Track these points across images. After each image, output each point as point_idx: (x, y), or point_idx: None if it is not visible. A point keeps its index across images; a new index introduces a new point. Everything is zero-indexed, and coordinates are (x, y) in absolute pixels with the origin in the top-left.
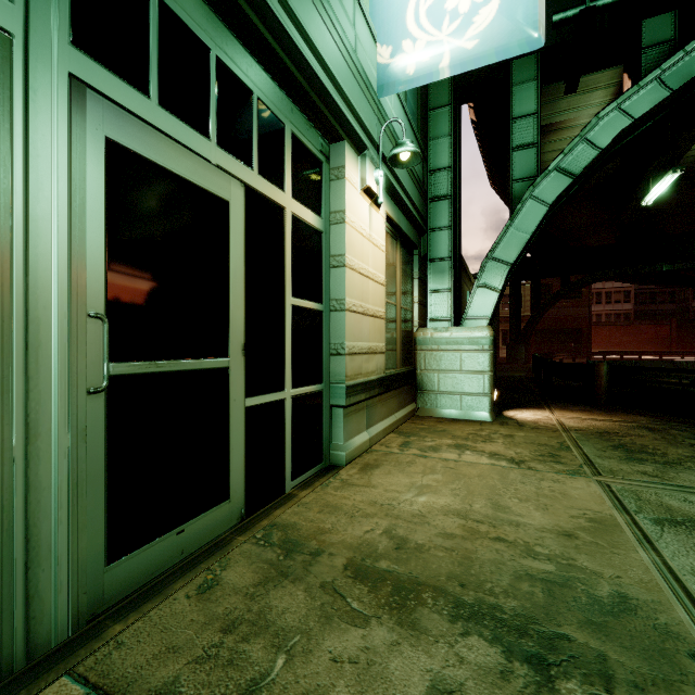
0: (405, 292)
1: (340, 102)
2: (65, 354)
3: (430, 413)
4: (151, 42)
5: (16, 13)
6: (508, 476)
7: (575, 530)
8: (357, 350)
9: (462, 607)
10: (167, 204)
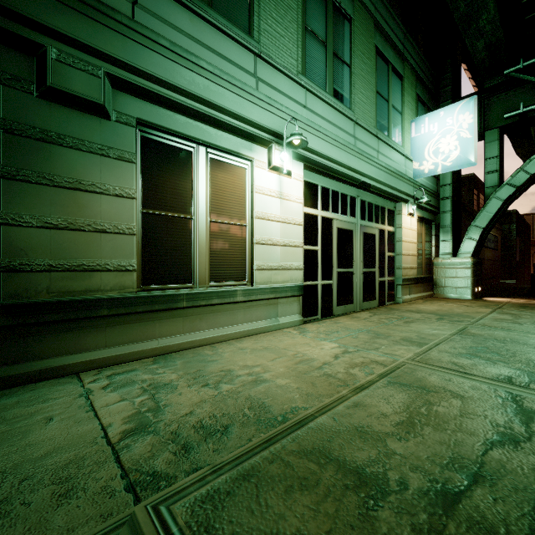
0: (427, 243)
1: (401, 195)
2: (359, 267)
3: (440, 296)
4: (366, 211)
5: (356, 220)
6: (460, 307)
7: (469, 312)
8: (406, 267)
9: (430, 314)
10: (368, 239)
